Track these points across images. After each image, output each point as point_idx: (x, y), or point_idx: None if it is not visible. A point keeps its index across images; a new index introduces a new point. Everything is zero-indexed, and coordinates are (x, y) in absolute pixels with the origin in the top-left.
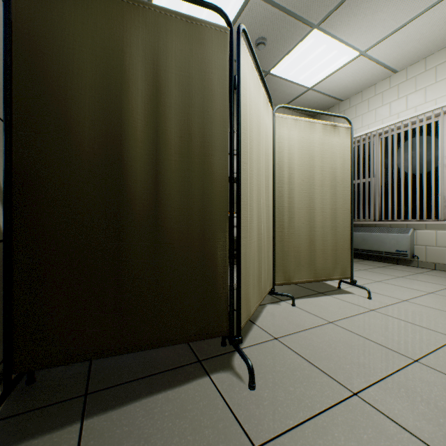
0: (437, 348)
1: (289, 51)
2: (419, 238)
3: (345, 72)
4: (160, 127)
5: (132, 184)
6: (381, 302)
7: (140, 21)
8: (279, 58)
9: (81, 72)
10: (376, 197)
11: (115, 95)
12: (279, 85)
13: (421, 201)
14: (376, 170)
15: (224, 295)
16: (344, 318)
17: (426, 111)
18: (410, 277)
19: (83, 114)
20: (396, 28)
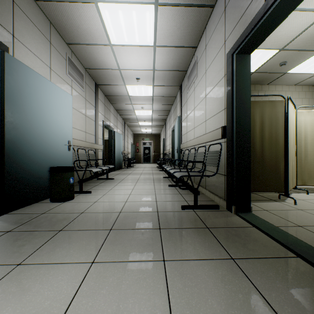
0: None
1: (301, 62)
2: None
3: None
4: (263, 133)
5: (256, 148)
6: None
7: (258, 106)
8: (294, 66)
9: None
10: None
11: (251, 126)
12: (293, 76)
13: None
14: None
15: (282, 180)
16: None
17: None
18: None
19: None
20: None
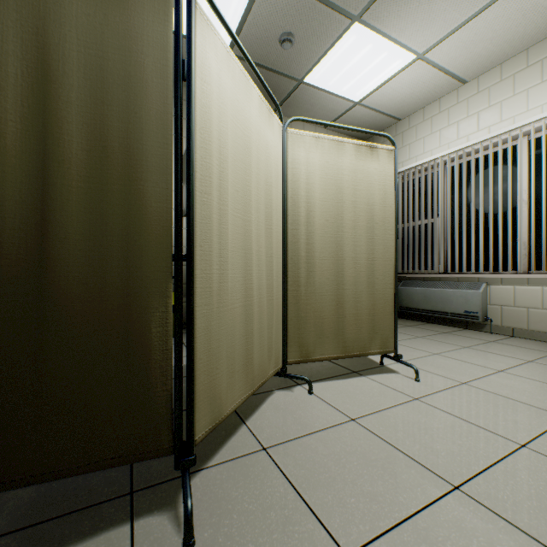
0: (492, 464)
1: (325, 52)
2: (494, 296)
3: (401, 82)
4: (50, 134)
5: None
6: (432, 385)
7: None
8: (314, 62)
9: None
10: (441, 243)
11: None
12: (318, 98)
13: (497, 248)
14: (441, 208)
15: (165, 393)
16: (374, 412)
17: (501, 132)
18: (478, 347)
19: None
20: (461, 23)
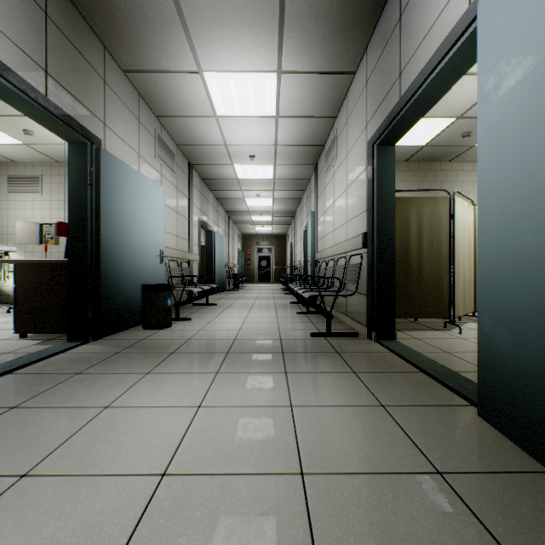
0: None
1: None
2: None
3: None
4: (420, 240)
5: (411, 261)
6: None
7: (414, 204)
8: None
9: (395, 226)
10: None
11: (405, 231)
12: None
13: None
14: None
15: (447, 302)
16: None
17: None
18: None
19: (396, 239)
20: None
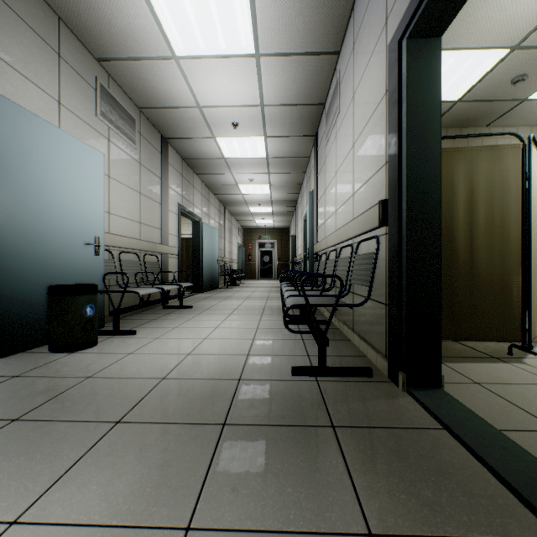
0: None
1: None
2: None
3: None
4: (473, 215)
5: (458, 248)
6: None
7: (461, 158)
8: None
9: None
10: None
11: (448, 202)
12: None
13: None
14: None
15: (517, 316)
16: None
17: None
18: None
19: None
20: None
